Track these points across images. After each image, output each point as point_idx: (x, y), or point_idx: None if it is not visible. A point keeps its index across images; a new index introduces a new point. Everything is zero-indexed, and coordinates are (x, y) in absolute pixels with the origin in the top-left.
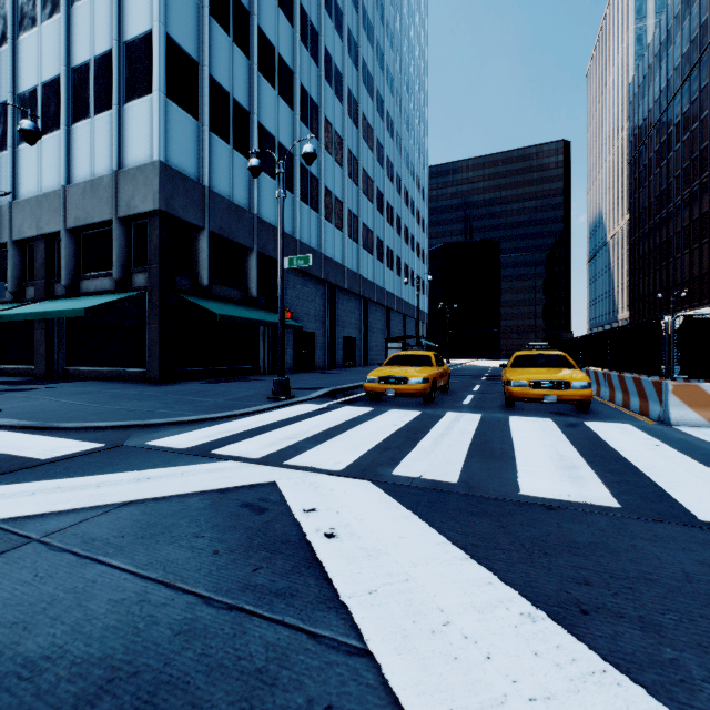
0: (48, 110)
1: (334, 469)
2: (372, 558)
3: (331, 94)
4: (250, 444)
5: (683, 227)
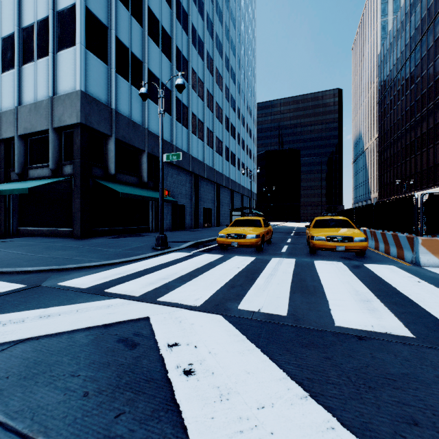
0: (6, 56)
1: (194, 305)
2: (223, 399)
3: (195, 54)
4: (134, 284)
5: (411, 142)
